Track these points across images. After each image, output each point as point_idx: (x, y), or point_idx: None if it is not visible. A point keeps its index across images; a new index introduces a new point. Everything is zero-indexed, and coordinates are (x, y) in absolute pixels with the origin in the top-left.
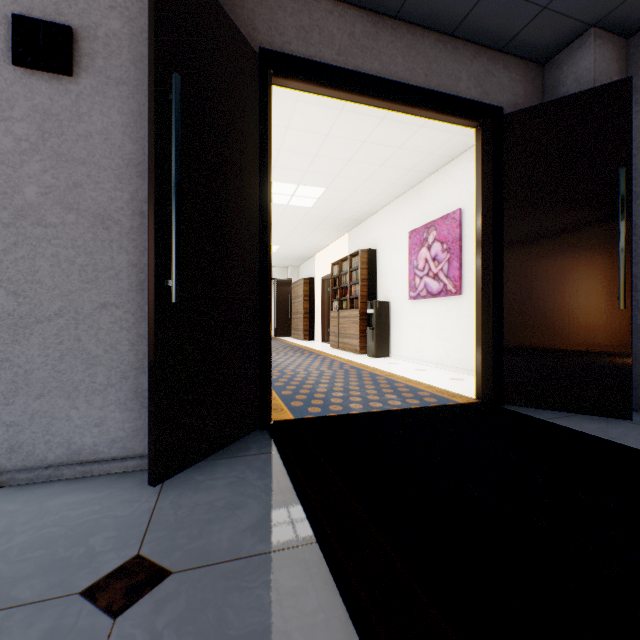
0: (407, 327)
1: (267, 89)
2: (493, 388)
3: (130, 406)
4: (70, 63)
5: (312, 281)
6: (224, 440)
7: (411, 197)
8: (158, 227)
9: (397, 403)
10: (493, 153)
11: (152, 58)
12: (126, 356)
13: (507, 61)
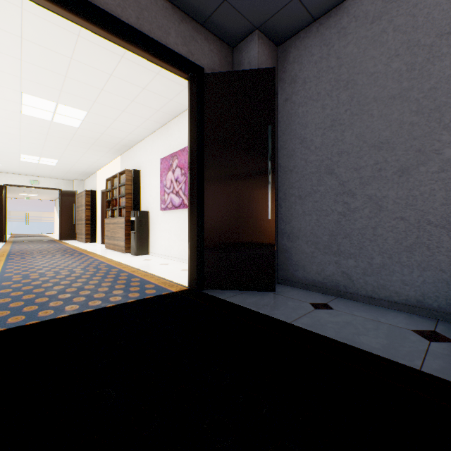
0: (160, 231)
1: None
2: (197, 277)
3: None
4: None
5: (94, 193)
6: None
7: (163, 132)
8: None
9: (118, 299)
10: (197, 100)
11: None
12: None
13: (208, 35)
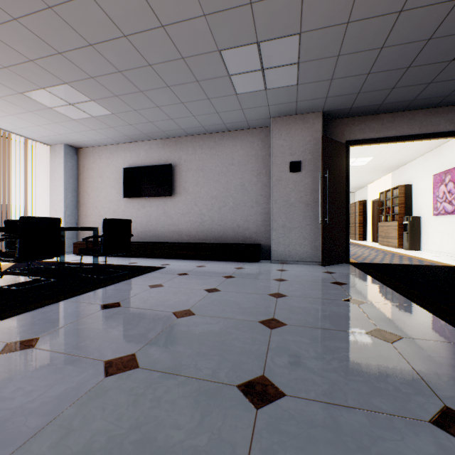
0: (432, 232)
1: (348, 154)
2: None
3: (313, 249)
4: (300, 169)
5: (364, 202)
6: (336, 262)
7: (434, 154)
8: (323, 206)
9: (406, 263)
10: None
11: (322, 168)
12: (312, 237)
13: None
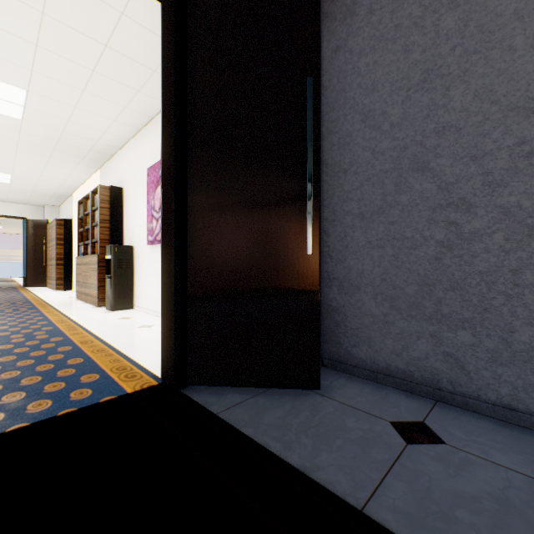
0: (148, 275)
1: None
2: (176, 363)
3: None
4: None
5: (69, 223)
6: None
7: (151, 130)
8: None
9: None
10: (176, 33)
11: None
12: None
13: None
